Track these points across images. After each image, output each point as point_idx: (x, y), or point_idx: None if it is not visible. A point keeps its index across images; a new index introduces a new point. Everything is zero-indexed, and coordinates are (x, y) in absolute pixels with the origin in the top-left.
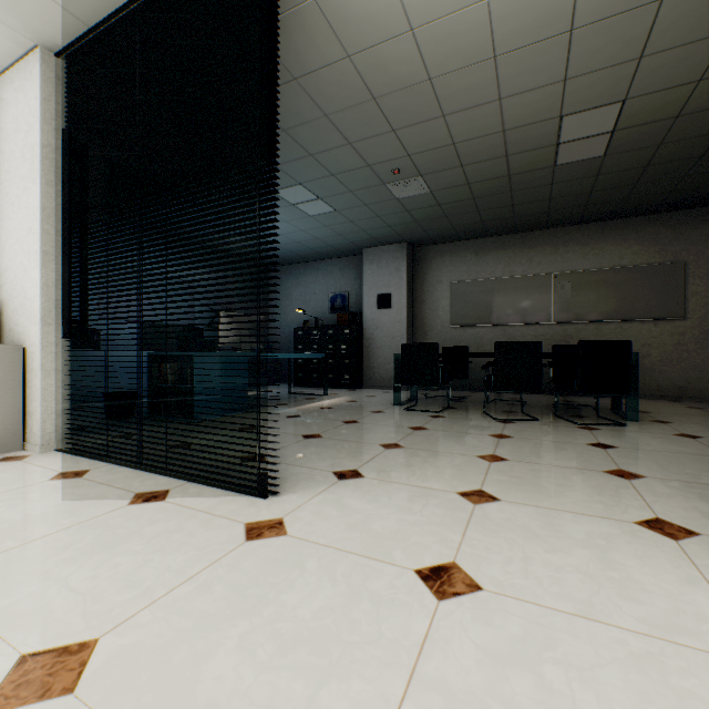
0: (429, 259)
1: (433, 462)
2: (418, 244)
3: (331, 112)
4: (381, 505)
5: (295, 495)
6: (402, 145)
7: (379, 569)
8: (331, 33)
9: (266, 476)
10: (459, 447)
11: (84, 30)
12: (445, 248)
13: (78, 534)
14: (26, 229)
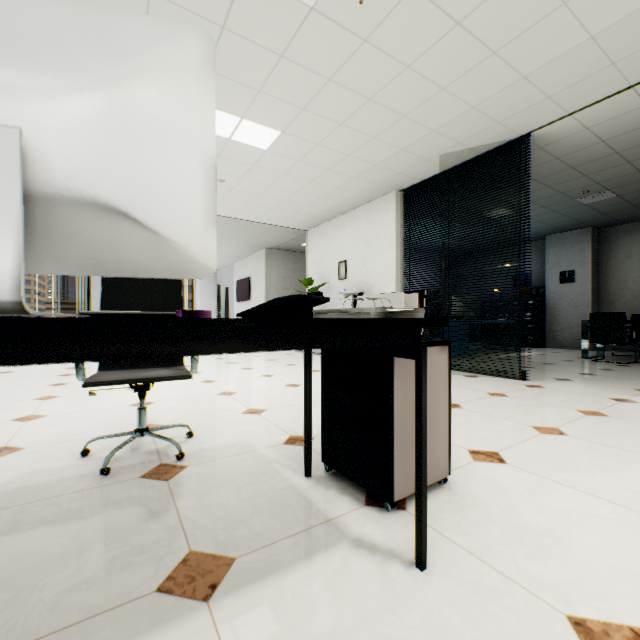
0: (615, 238)
1: (618, 381)
2: (603, 226)
3: (538, 178)
4: (587, 387)
5: (538, 381)
6: (591, 180)
7: (591, 396)
8: (547, 154)
9: (524, 372)
10: (639, 378)
11: (418, 182)
12: (635, 227)
13: (460, 380)
14: (386, 268)
